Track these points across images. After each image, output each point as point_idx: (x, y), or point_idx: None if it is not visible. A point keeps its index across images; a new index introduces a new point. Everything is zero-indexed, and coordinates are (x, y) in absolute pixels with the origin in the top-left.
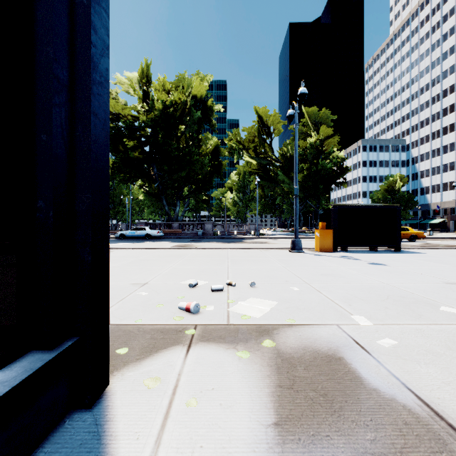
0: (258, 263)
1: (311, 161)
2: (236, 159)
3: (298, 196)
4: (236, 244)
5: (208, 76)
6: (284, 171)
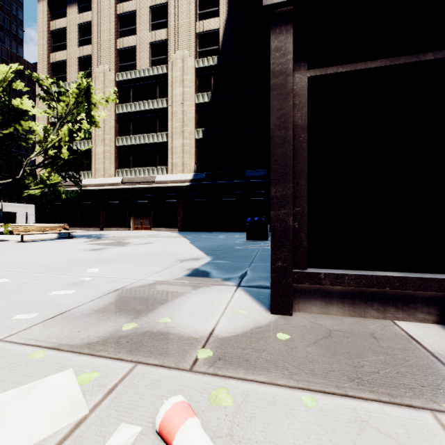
0: None
1: None
2: None
3: None
4: None
5: None
6: None
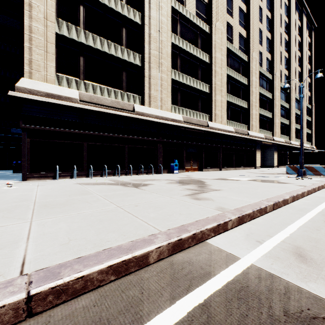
0: None
1: None
2: None
3: None
4: None
5: None
6: None
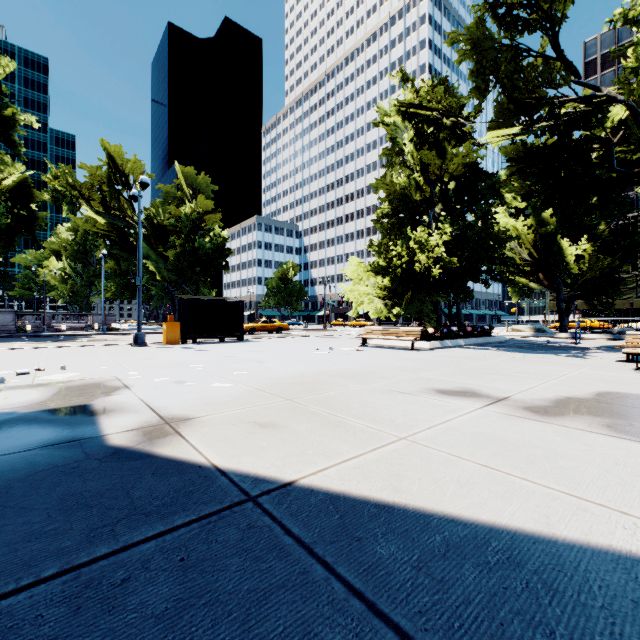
0: (82, 357)
1: (187, 235)
2: (66, 210)
3: (170, 278)
4: (62, 343)
5: (4, 61)
6: (151, 242)
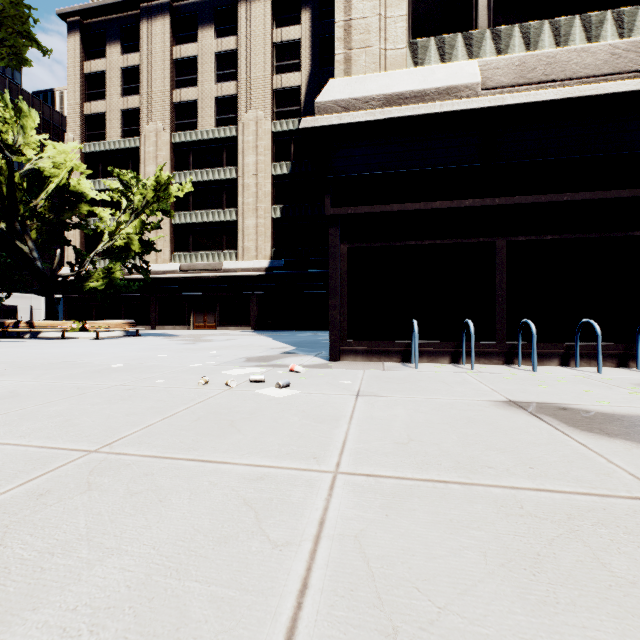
0: None
1: None
2: None
3: None
4: None
5: None
6: None
